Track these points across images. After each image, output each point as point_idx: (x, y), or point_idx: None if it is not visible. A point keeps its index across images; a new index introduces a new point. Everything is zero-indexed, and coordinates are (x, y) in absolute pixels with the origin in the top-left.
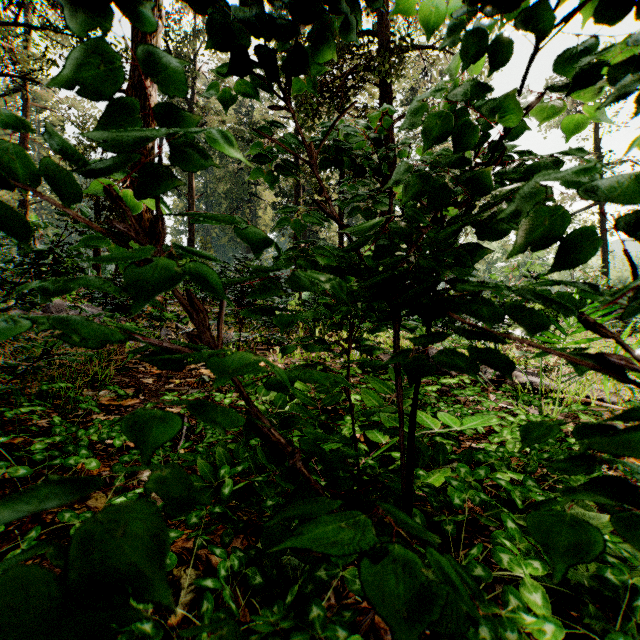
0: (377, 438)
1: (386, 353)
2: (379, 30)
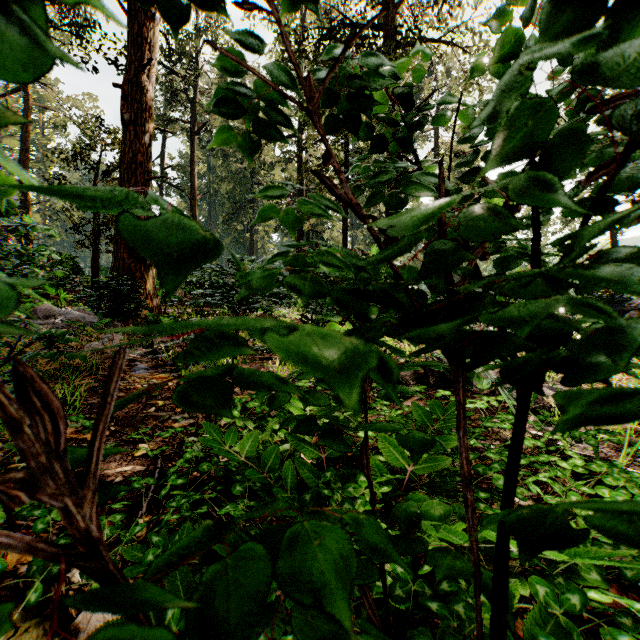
0: None
1: None
2: (385, 23)
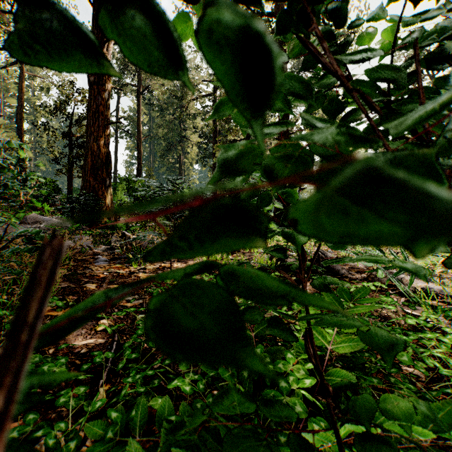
0: (359, 429)
1: (292, 258)
2: (276, 12)
